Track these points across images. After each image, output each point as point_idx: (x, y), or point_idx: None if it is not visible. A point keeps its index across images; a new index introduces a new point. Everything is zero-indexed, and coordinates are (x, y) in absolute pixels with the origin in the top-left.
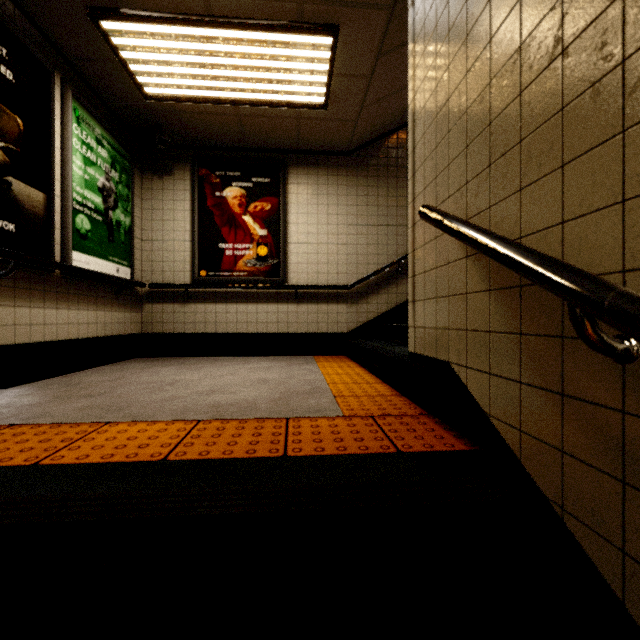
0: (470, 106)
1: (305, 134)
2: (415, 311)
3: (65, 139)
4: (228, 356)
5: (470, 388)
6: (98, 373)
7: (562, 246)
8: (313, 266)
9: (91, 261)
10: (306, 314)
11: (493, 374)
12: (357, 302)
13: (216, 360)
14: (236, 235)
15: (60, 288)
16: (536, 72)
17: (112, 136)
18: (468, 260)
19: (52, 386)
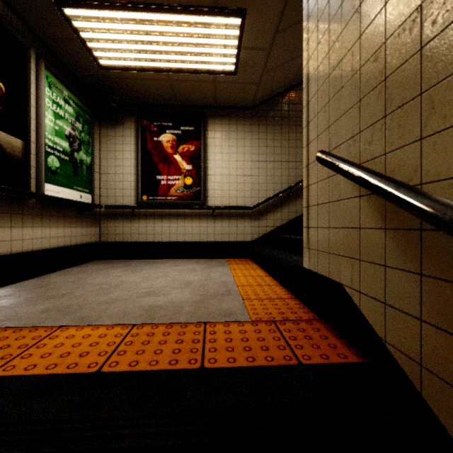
0: (364, 64)
1: (220, 94)
2: (309, 235)
3: (39, 99)
4: (163, 259)
5: (364, 311)
6: (65, 274)
7: None
8: (226, 192)
9: (60, 190)
10: (221, 228)
11: (389, 305)
12: (259, 219)
13: (154, 262)
14: (169, 169)
15: (35, 211)
16: (441, 26)
17: (76, 97)
18: (361, 199)
19: (27, 287)
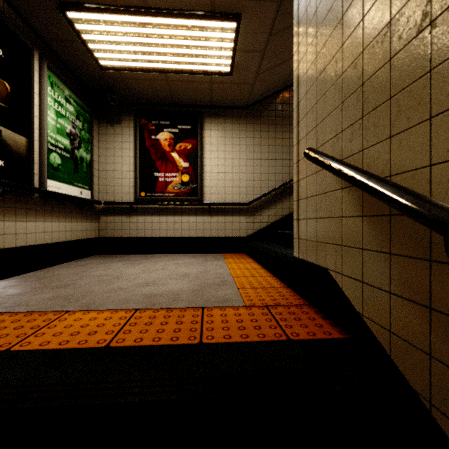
0: (345, 71)
1: (216, 94)
2: (299, 227)
3: (42, 98)
4: (161, 253)
5: (345, 291)
6: (66, 268)
7: (430, 185)
8: (222, 189)
9: (61, 186)
10: (217, 223)
11: (365, 283)
12: (253, 215)
13: (152, 257)
14: (166, 167)
15: (38, 206)
16: (405, 41)
17: (77, 96)
18: (343, 191)
19: (31, 279)
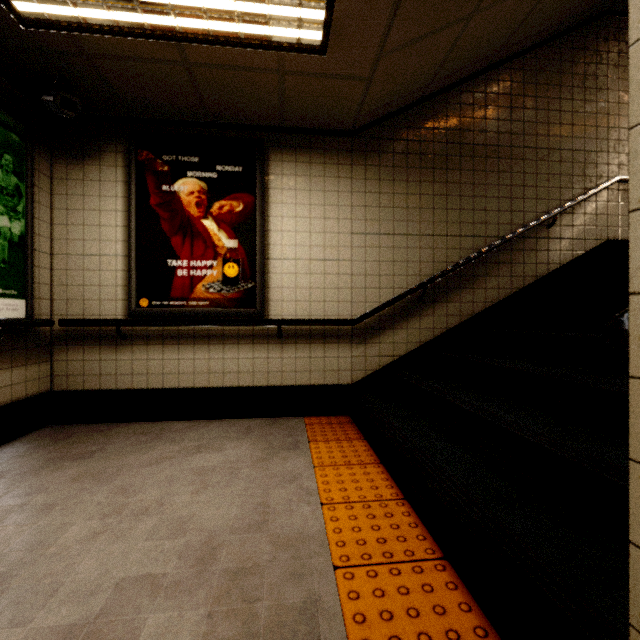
0: None
1: (292, 101)
2: None
3: None
4: (182, 420)
5: None
6: None
7: None
8: (304, 291)
9: None
10: (294, 359)
11: None
12: (365, 341)
13: (159, 435)
14: (193, 247)
15: None
16: None
17: None
18: None
19: None
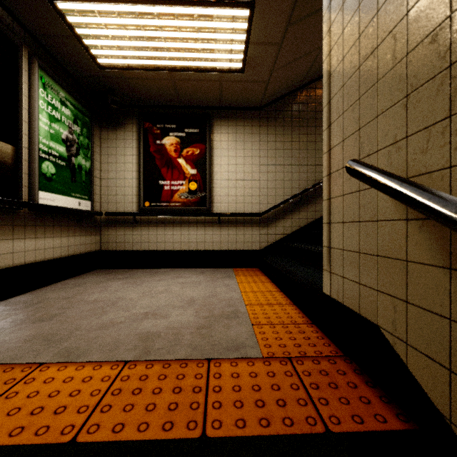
0: (413, 49)
1: (226, 93)
2: (331, 257)
3: (32, 101)
4: (166, 268)
5: (413, 370)
6: (60, 288)
7: None
8: (232, 198)
9: (56, 198)
10: (227, 235)
11: None
12: (267, 226)
13: (156, 273)
14: (172, 174)
15: (28, 222)
16: None
17: (74, 98)
18: (410, 224)
19: (17, 305)
